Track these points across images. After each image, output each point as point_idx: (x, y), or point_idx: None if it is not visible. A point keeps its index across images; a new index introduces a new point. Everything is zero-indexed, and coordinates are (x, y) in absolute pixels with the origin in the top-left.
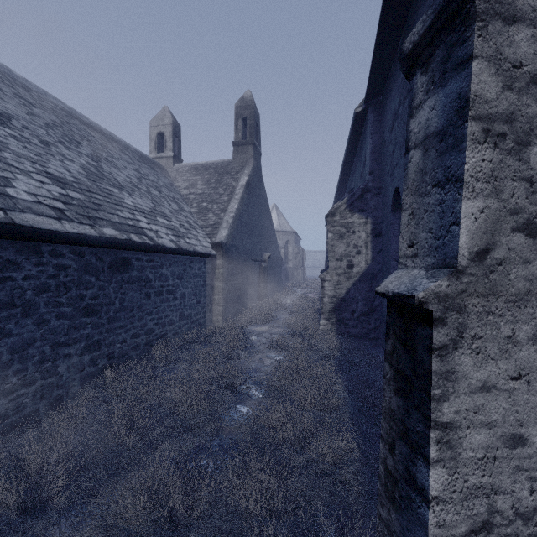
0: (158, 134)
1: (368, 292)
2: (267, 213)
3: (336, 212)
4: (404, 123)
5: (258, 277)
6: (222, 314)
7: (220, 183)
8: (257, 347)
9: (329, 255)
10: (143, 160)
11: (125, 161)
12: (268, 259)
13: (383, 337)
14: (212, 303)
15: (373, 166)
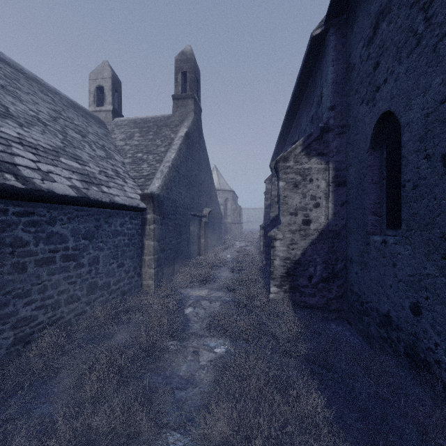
0: (97, 88)
1: (329, 253)
2: (207, 169)
3: (290, 156)
4: (409, 7)
5: (198, 232)
6: (154, 277)
7: (158, 135)
8: (192, 326)
9: (281, 208)
10: (75, 108)
11: (40, 99)
12: (209, 214)
13: (348, 309)
14: (142, 264)
15: (335, 100)
